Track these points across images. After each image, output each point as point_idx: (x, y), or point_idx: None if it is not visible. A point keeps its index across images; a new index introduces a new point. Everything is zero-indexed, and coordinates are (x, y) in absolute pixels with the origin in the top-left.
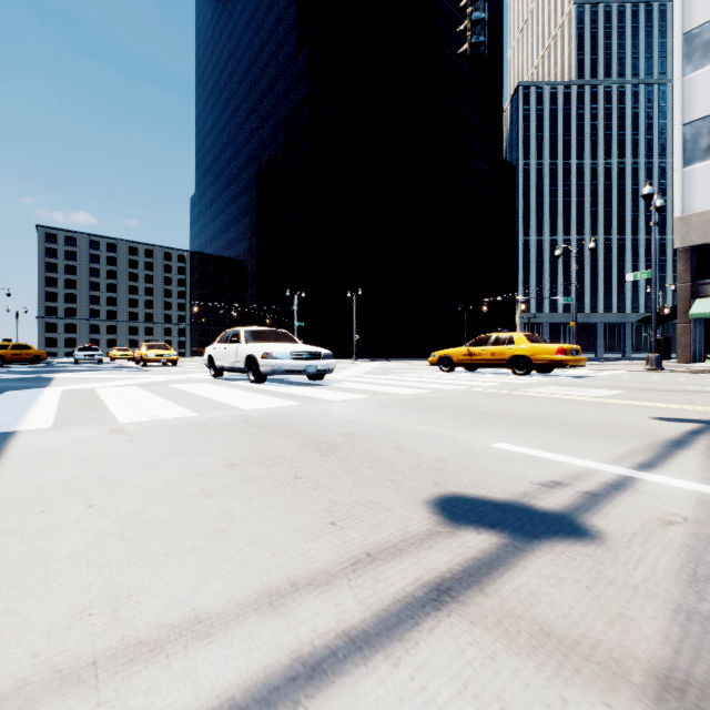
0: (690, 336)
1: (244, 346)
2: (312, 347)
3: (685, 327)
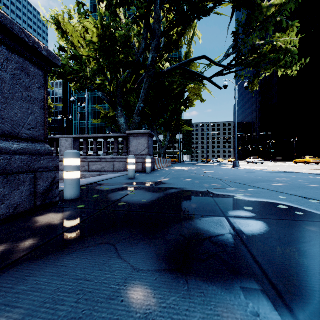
0: None
1: (251, 160)
2: (260, 160)
3: None
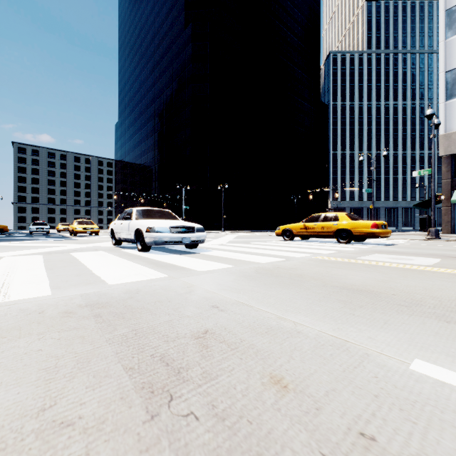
0: (451, 215)
1: (134, 222)
2: (187, 223)
3: (447, 209)
